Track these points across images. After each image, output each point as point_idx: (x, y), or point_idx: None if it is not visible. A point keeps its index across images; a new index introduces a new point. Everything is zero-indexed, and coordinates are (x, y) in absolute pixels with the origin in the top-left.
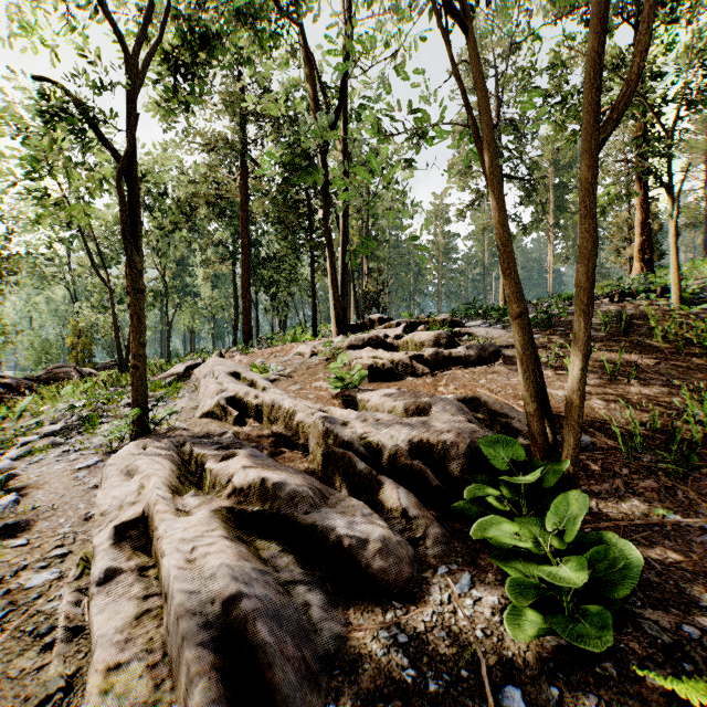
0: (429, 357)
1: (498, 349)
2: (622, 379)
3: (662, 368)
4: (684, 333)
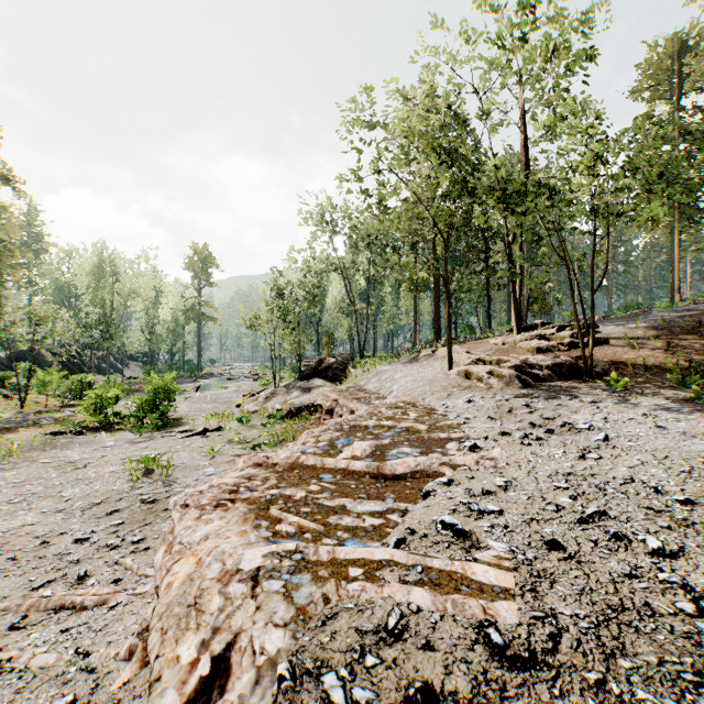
0: (567, 343)
1: (607, 339)
2: (665, 351)
3: (695, 347)
4: None
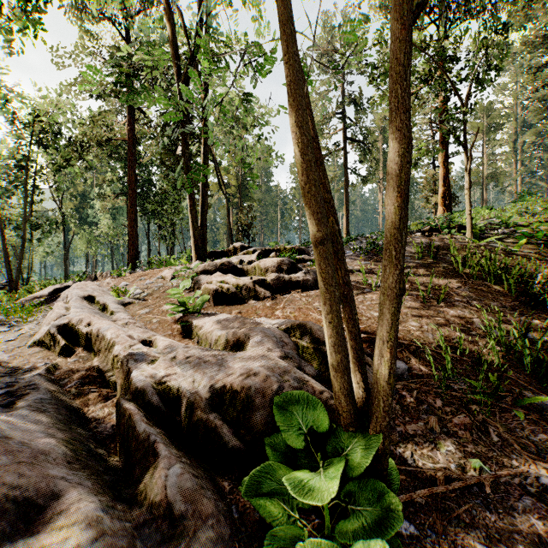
0: (271, 281)
1: None
2: (432, 301)
3: (463, 291)
4: (478, 261)
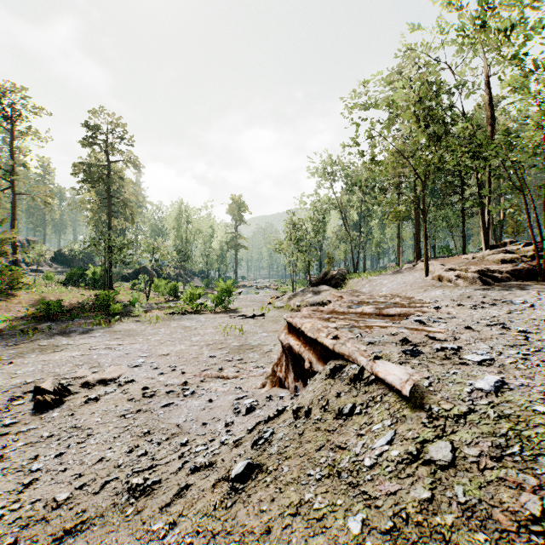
0: (529, 256)
1: None
2: None
3: None
4: None
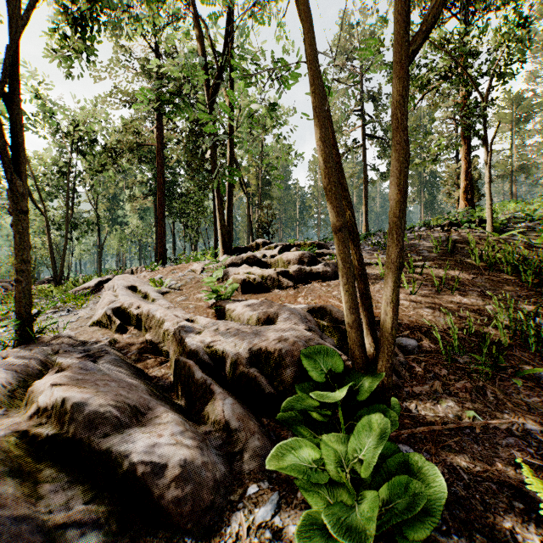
0: (293, 273)
1: None
2: (447, 290)
3: (478, 281)
4: (495, 253)
